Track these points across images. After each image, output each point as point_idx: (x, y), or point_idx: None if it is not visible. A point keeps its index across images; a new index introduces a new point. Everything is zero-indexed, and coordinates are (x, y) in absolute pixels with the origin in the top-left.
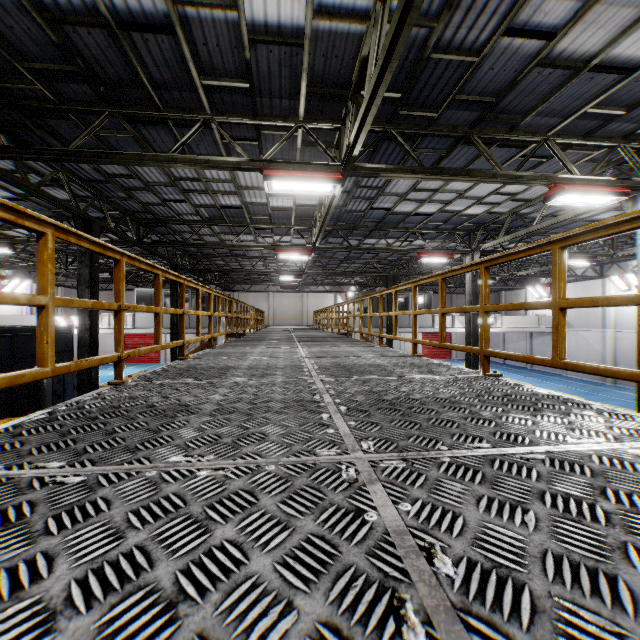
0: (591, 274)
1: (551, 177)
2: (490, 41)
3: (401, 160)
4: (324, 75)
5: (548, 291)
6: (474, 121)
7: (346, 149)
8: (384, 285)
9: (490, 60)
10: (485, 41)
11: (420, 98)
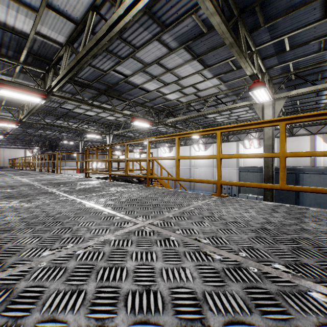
0: (132, 149)
1: (85, 130)
2: (57, 107)
3: (44, 116)
4: (12, 101)
5: (122, 153)
6: (63, 115)
7: (20, 118)
8: (51, 148)
9: (60, 109)
10: (56, 107)
11: (44, 109)
